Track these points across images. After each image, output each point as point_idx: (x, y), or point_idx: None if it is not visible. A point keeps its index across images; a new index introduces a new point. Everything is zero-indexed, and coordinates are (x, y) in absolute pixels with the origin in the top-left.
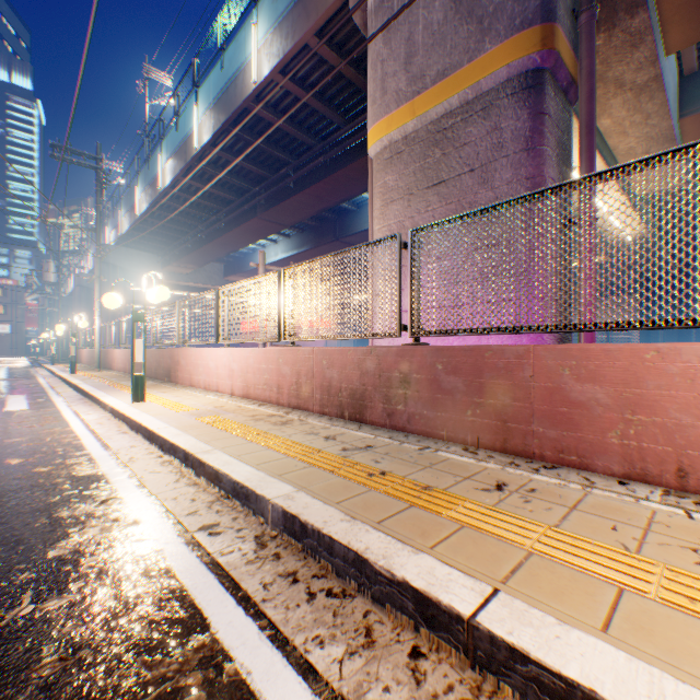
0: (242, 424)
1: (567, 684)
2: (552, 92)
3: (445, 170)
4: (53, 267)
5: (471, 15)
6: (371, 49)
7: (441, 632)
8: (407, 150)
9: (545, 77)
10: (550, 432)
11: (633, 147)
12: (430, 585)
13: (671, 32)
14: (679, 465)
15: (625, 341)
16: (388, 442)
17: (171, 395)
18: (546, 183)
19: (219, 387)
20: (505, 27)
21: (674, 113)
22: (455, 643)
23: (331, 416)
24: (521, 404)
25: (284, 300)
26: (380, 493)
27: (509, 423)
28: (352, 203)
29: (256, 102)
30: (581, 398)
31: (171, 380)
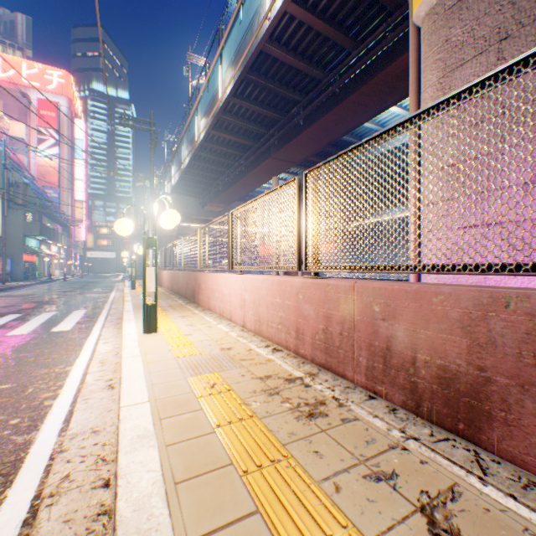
0: (245, 410)
1: None
2: None
3: None
4: (132, 211)
5: None
6: None
7: None
8: None
9: None
10: None
11: None
12: None
13: None
14: None
15: None
16: None
17: (186, 322)
18: None
19: (231, 316)
20: None
21: None
22: None
23: (391, 401)
24: None
25: (306, 215)
26: None
27: None
28: (355, 137)
29: (269, 43)
30: None
31: (194, 300)
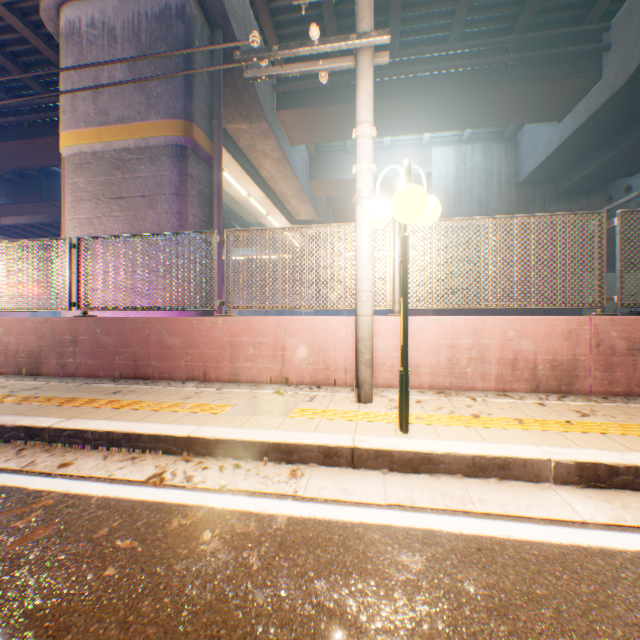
0: None
1: (78, 430)
2: (196, 162)
3: (126, 189)
4: None
5: (144, 90)
6: (63, 66)
7: (38, 438)
8: (96, 164)
9: (189, 152)
10: (159, 363)
11: (286, 191)
12: (36, 423)
13: (290, 134)
14: (205, 370)
15: (312, 314)
16: (58, 384)
17: None
18: (190, 218)
19: None
20: (165, 111)
21: (304, 177)
22: (44, 439)
23: (10, 374)
24: (145, 350)
25: None
26: (29, 404)
27: (139, 362)
28: None
29: None
30: (172, 344)
31: None
